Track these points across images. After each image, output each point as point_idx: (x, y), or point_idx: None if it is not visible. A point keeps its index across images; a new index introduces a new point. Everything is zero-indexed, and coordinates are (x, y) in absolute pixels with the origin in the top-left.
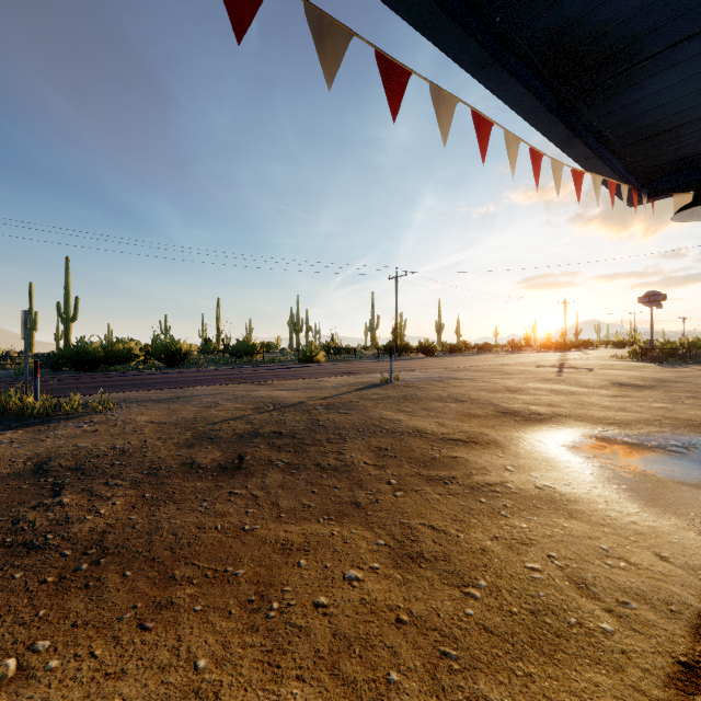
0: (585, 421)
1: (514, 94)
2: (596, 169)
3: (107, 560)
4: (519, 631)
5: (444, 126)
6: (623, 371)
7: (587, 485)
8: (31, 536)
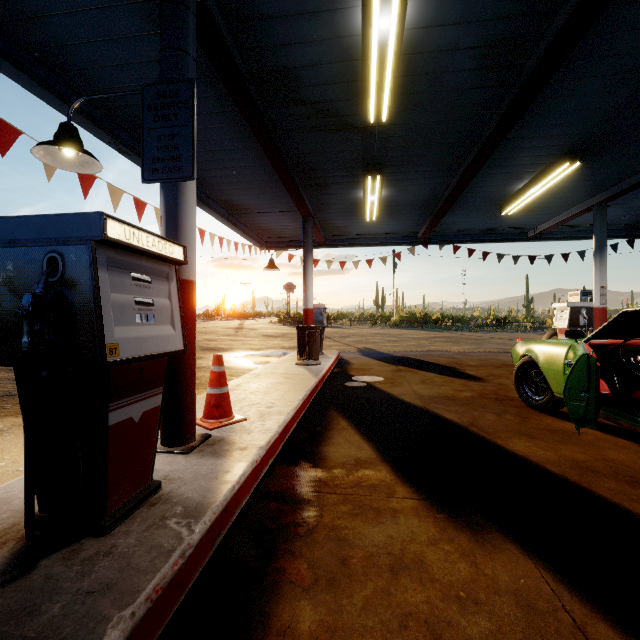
0: (244, 349)
1: (212, 213)
2: (245, 237)
3: None
4: None
5: None
6: (271, 330)
7: (238, 364)
8: (2, 394)
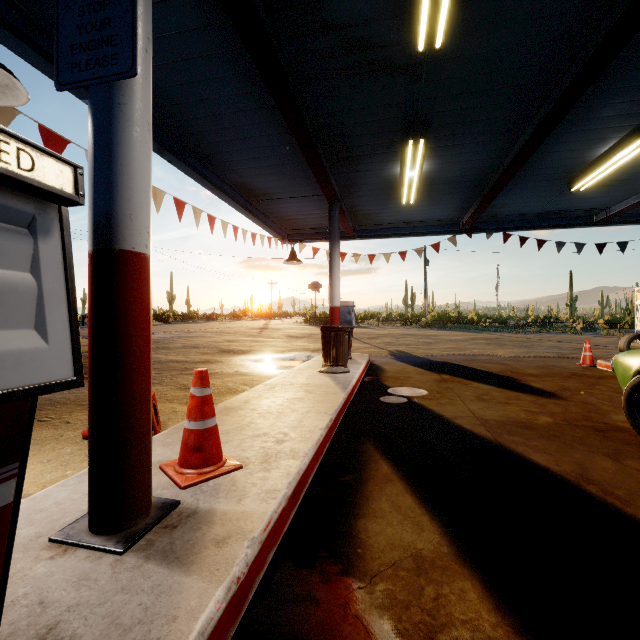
0: (265, 352)
1: (226, 199)
2: (265, 228)
3: (38, 406)
4: (224, 392)
5: (198, 222)
6: (296, 330)
7: (256, 369)
8: None
